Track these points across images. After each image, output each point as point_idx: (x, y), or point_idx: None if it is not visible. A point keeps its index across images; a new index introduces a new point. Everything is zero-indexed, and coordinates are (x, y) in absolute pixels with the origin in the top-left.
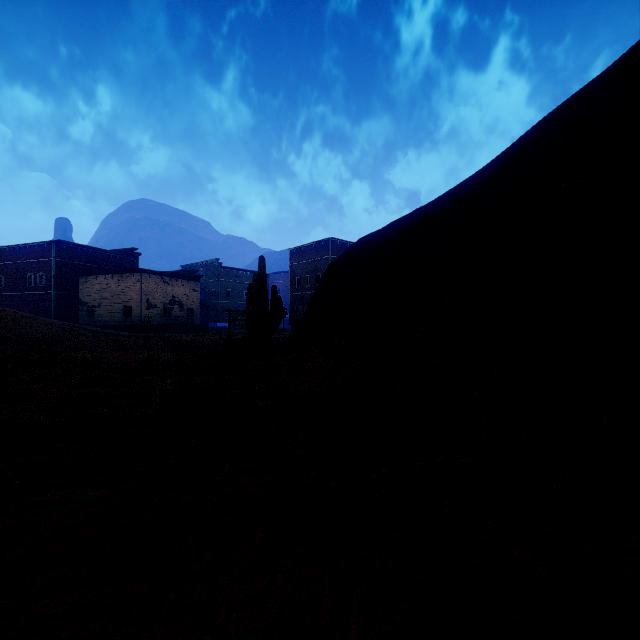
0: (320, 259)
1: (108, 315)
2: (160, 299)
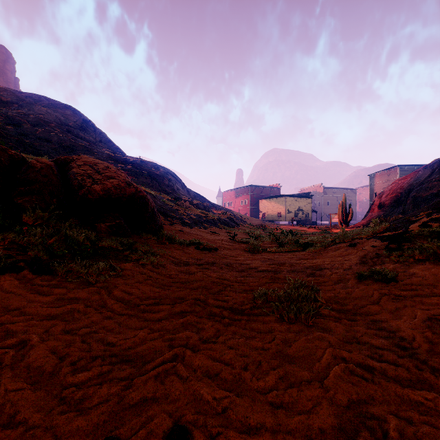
0: (391, 180)
1: (270, 216)
2: (293, 208)
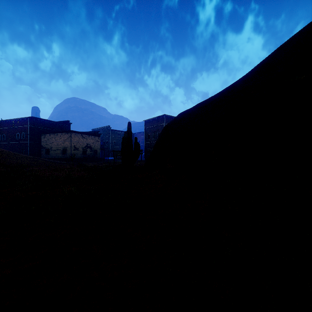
0: (159, 125)
1: (55, 153)
2: (80, 145)
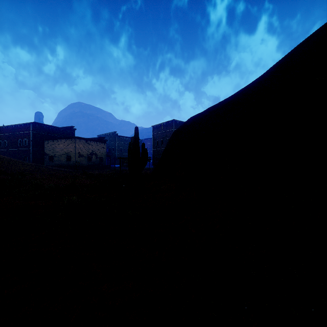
0: (168, 131)
1: (59, 160)
2: (85, 152)
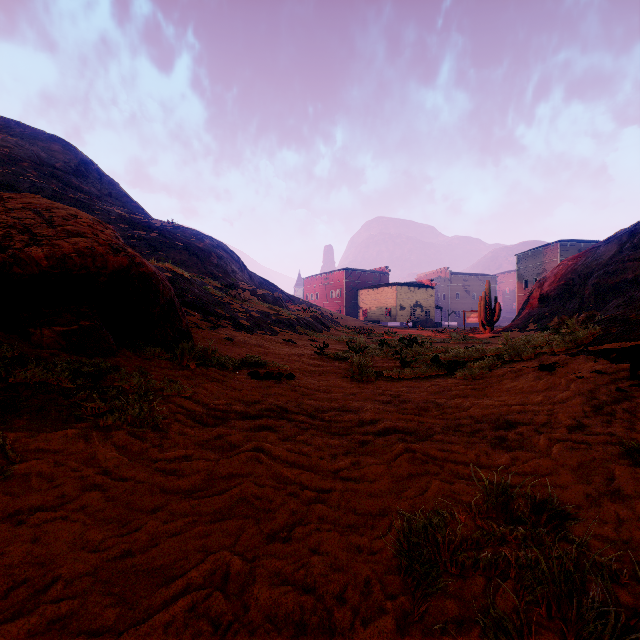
0: (548, 262)
1: (375, 315)
2: (407, 303)
